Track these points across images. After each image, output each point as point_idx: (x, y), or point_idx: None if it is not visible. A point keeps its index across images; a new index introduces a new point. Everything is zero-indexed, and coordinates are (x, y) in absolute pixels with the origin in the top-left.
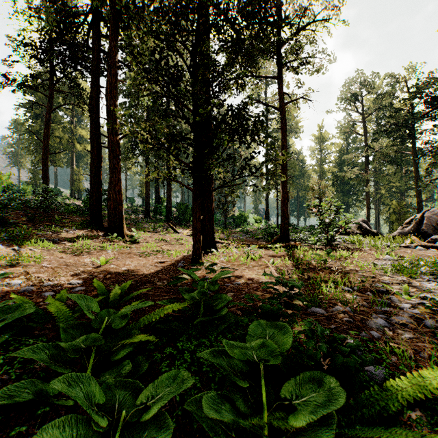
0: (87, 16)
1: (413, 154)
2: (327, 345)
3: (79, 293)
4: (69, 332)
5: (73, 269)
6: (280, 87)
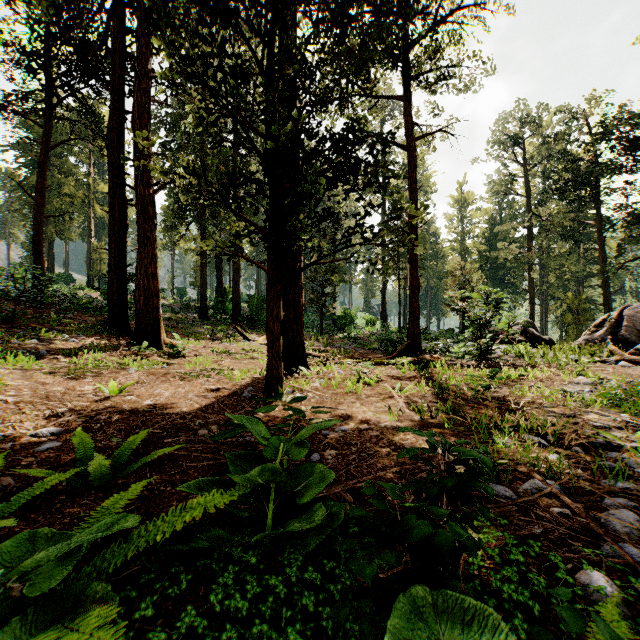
0: None
1: (597, 224)
2: None
3: (45, 455)
4: None
5: (55, 406)
6: (407, 113)
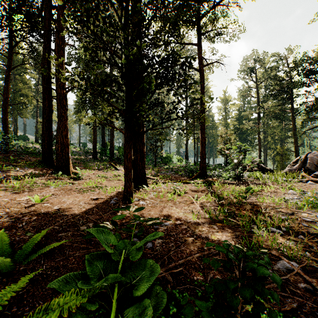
0: None
1: (291, 112)
2: None
3: None
4: None
5: None
6: (199, 52)
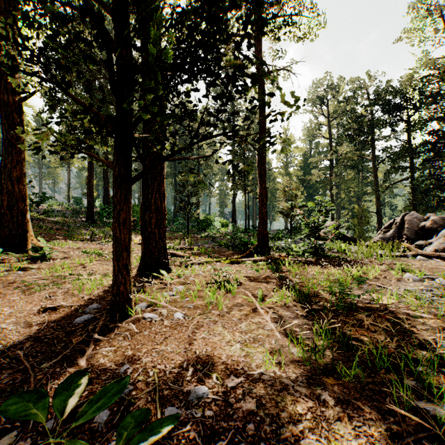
0: None
1: (373, 159)
2: None
3: None
4: None
5: None
6: (257, 51)
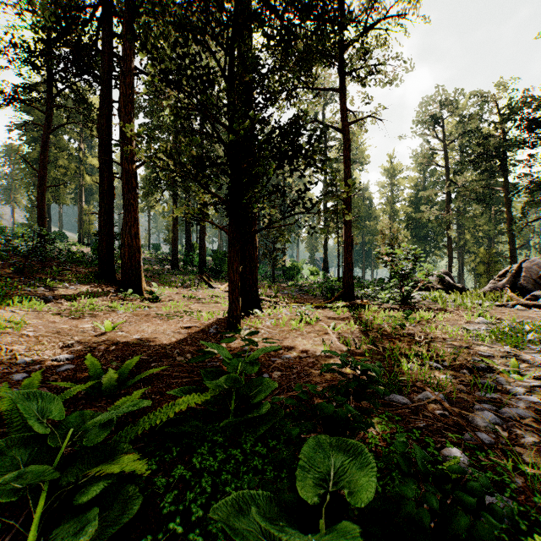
0: (96, 9)
1: (504, 190)
2: (437, 490)
3: (65, 374)
4: (9, 454)
5: (65, 339)
6: (342, 102)
